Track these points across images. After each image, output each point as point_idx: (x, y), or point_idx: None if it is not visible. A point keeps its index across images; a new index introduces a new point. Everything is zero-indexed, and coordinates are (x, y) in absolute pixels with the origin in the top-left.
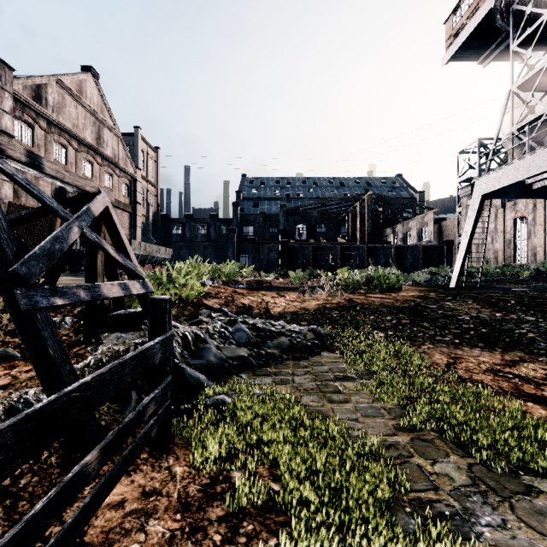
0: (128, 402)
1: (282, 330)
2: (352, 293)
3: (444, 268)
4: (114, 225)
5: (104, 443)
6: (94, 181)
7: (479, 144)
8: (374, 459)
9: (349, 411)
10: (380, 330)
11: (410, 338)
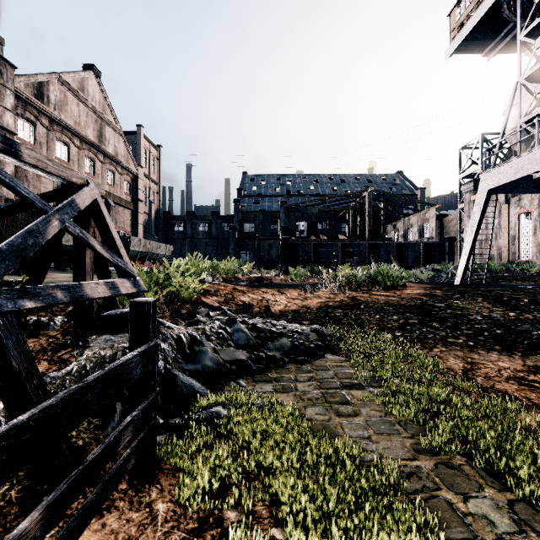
0: (112, 415)
1: (283, 330)
2: (355, 291)
3: (446, 265)
4: (103, 219)
5: (53, 497)
6: (96, 178)
7: (482, 140)
8: (394, 492)
9: (359, 427)
10: (387, 330)
11: (420, 340)
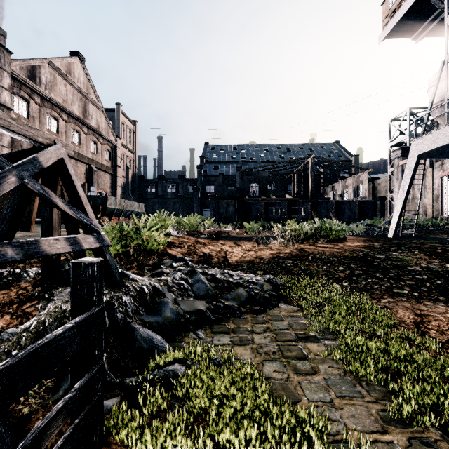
0: (65, 376)
1: (240, 280)
2: (302, 243)
3: (378, 220)
4: (69, 177)
5: None
6: (81, 148)
7: (409, 113)
8: None
9: (319, 388)
10: (335, 281)
11: (367, 291)
